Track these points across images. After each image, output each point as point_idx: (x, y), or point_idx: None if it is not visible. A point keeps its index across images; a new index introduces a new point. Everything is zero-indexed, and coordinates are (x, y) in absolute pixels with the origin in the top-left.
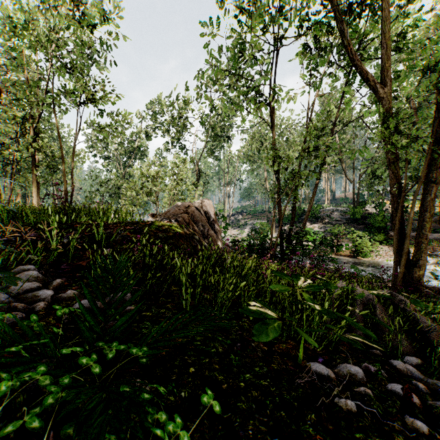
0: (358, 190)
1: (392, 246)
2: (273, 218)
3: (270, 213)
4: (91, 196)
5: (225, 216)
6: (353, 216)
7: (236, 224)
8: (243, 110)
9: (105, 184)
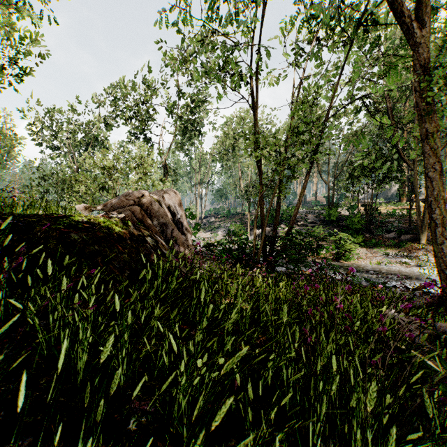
0: (333, 192)
1: (369, 248)
2: (256, 216)
3: (244, 215)
4: (30, 192)
5: (197, 218)
6: (329, 218)
7: (208, 227)
8: (219, 81)
9: (49, 178)
